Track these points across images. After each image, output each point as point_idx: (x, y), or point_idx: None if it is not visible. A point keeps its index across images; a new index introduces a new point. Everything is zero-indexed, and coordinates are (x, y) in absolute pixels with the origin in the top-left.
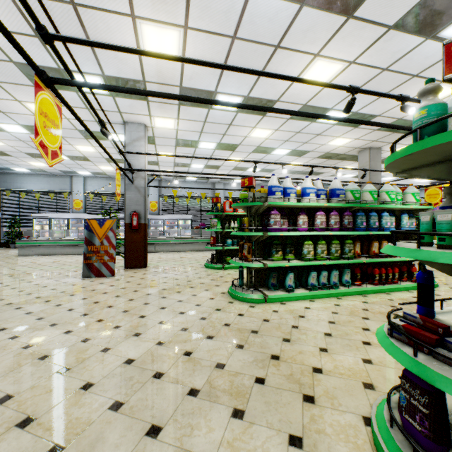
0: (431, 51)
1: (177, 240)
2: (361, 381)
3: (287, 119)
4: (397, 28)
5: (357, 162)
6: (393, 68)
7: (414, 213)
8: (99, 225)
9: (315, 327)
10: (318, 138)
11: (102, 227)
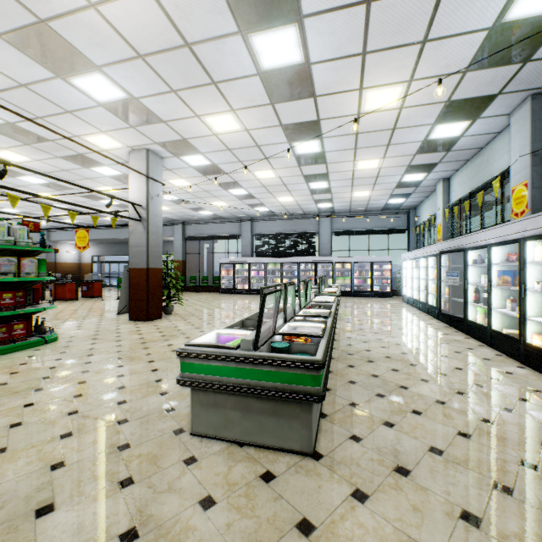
0: None
1: None
2: None
3: None
4: None
5: None
6: None
7: None
8: None
9: None
10: None
11: None
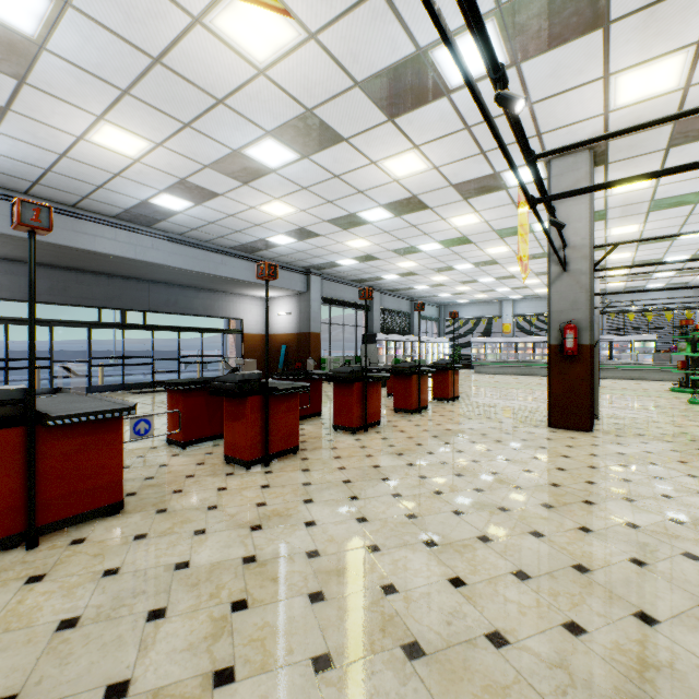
0: None
1: (632, 366)
2: None
3: None
4: None
5: None
6: None
7: None
8: None
9: None
10: None
11: None
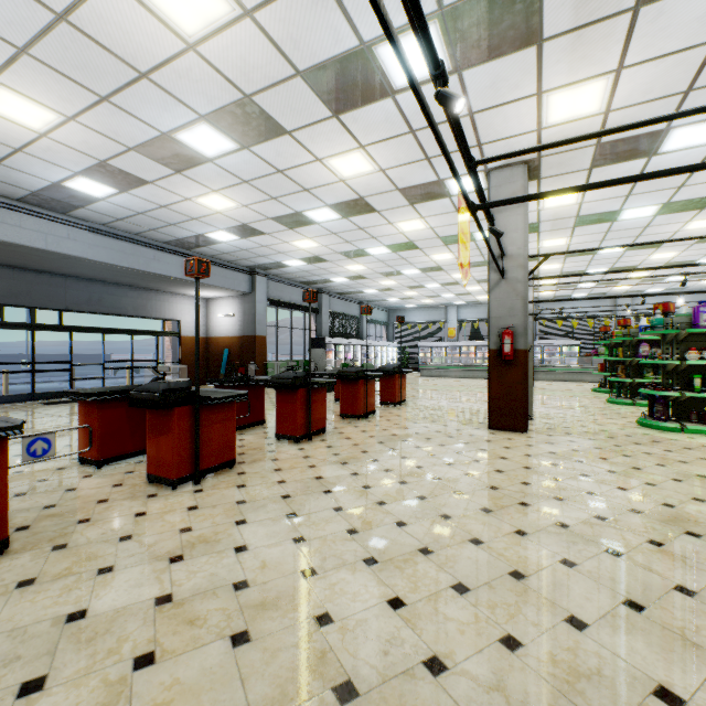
0: None
1: (560, 369)
2: None
3: (690, 244)
4: None
5: None
6: None
7: None
8: None
9: None
10: None
11: None
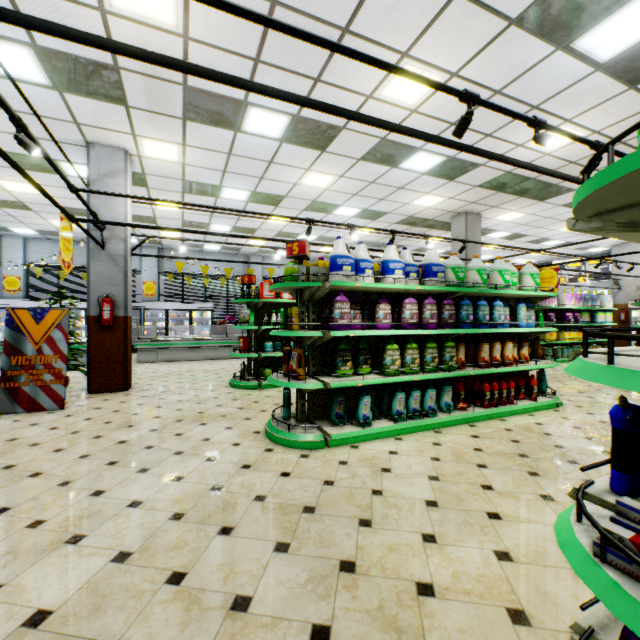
0: (559, 70)
1: (188, 342)
2: (504, 605)
3: (357, 159)
4: (521, 25)
5: (448, 232)
6: (508, 92)
7: (533, 303)
8: (34, 319)
9: (409, 490)
10: (400, 193)
11: (39, 322)
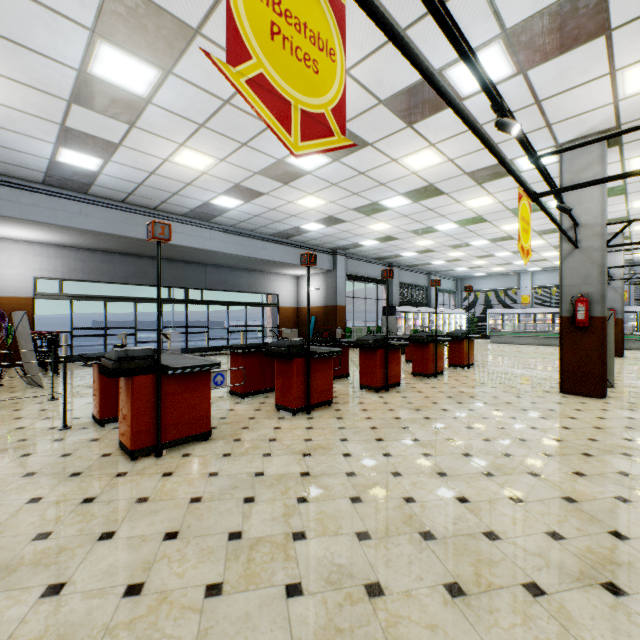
0: None
1: None
2: None
3: None
4: None
5: None
6: None
7: None
8: None
9: None
10: None
11: None
